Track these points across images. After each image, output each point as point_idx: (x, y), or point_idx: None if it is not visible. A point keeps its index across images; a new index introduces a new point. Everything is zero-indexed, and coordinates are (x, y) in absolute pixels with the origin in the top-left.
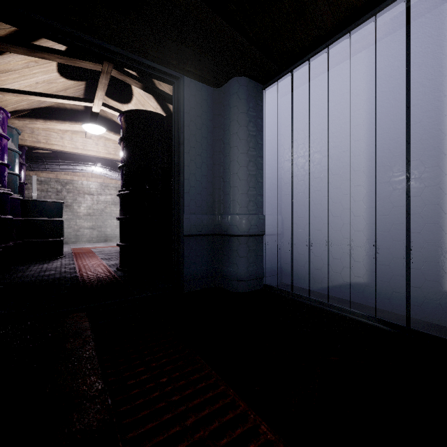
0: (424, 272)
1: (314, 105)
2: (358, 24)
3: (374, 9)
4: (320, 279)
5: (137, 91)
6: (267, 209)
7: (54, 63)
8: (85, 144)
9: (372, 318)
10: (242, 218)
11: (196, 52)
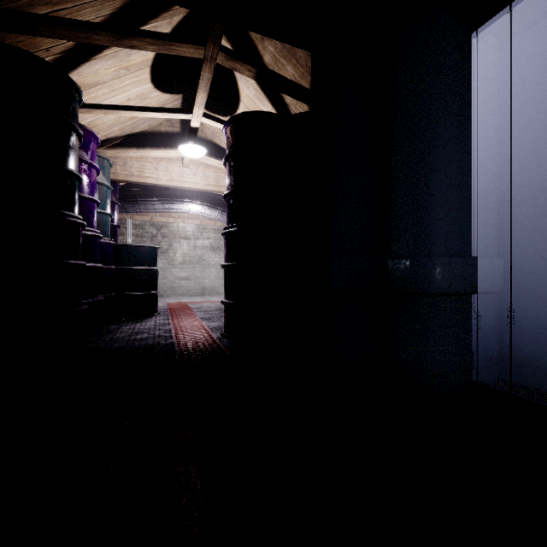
0: None
1: None
2: None
3: None
4: None
5: (245, 94)
6: (478, 248)
7: (147, 69)
8: (182, 174)
9: None
10: (438, 262)
11: None
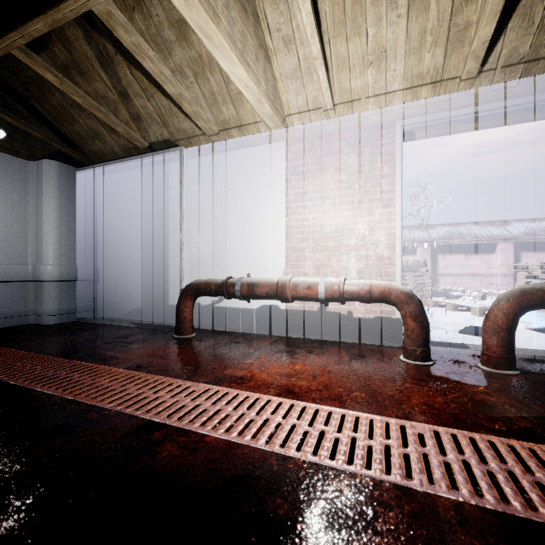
0: (163, 297)
1: (118, 190)
2: (124, 160)
3: (130, 157)
4: (121, 310)
5: None
6: (81, 261)
7: None
8: None
9: (131, 323)
10: (53, 268)
11: (7, 128)
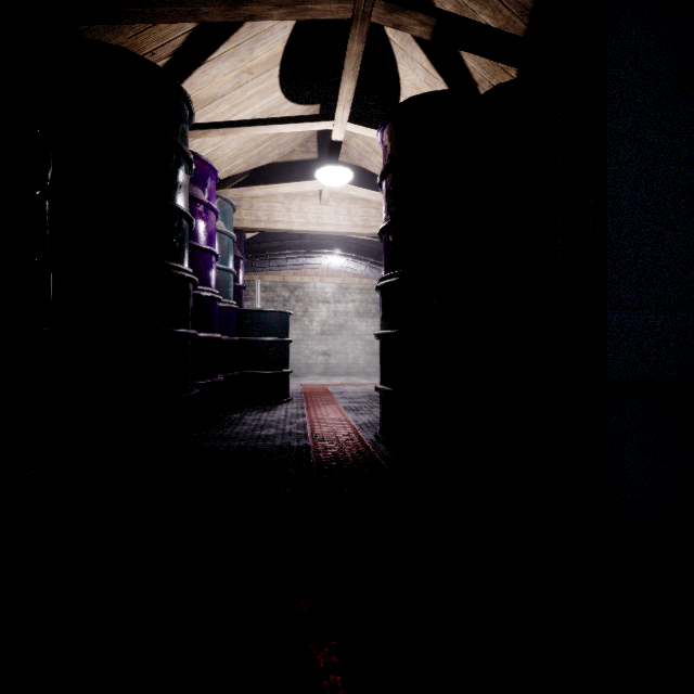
0: None
1: None
2: None
3: None
4: None
5: (409, 82)
6: None
7: (275, 69)
8: (319, 214)
9: None
10: None
11: None
